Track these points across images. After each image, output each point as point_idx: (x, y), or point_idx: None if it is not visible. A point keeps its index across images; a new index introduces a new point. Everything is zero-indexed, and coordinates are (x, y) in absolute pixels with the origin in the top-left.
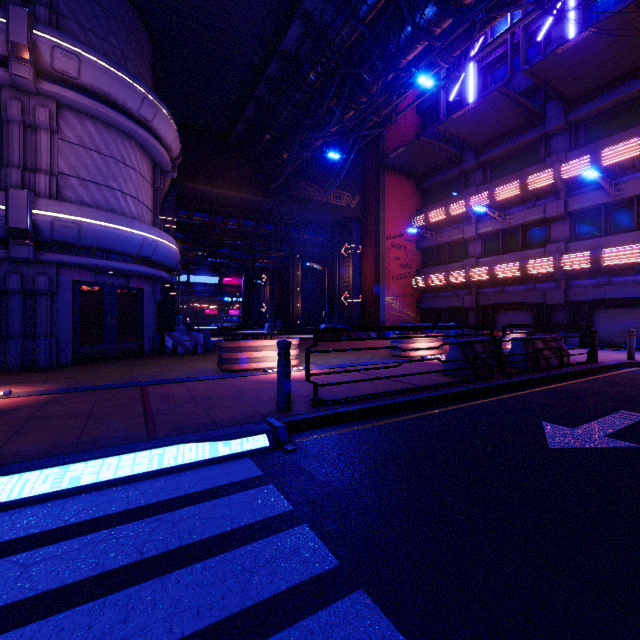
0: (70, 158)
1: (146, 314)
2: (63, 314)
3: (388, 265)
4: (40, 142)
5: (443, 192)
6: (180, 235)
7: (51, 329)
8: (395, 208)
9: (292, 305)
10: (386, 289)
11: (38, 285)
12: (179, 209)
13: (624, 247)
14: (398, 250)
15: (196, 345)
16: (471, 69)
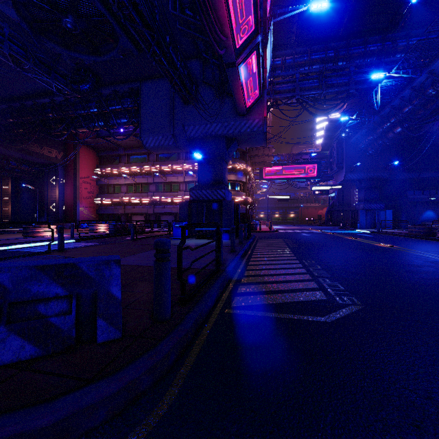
0: None
1: None
2: None
3: (81, 191)
4: None
5: (110, 160)
6: None
7: None
8: (85, 163)
9: (1, 209)
10: (80, 203)
11: None
12: None
13: (167, 197)
14: (87, 184)
15: None
16: None
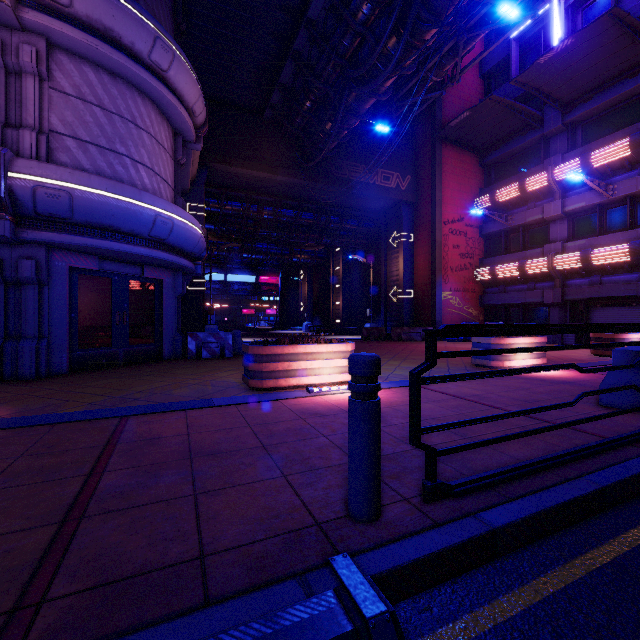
0: (65, 113)
1: (165, 311)
2: (57, 309)
3: (446, 254)
4: (26, 91)
5: (514, 166)
6: (213, 227)
7: (40, 328)
8: (454, 188)
9: (332, 303)
10: (443, 283)
11: (22, 272)
12: (211, 198)
13: None
14: (457, 237)
15: (224, 348)
16: (555, 8)
